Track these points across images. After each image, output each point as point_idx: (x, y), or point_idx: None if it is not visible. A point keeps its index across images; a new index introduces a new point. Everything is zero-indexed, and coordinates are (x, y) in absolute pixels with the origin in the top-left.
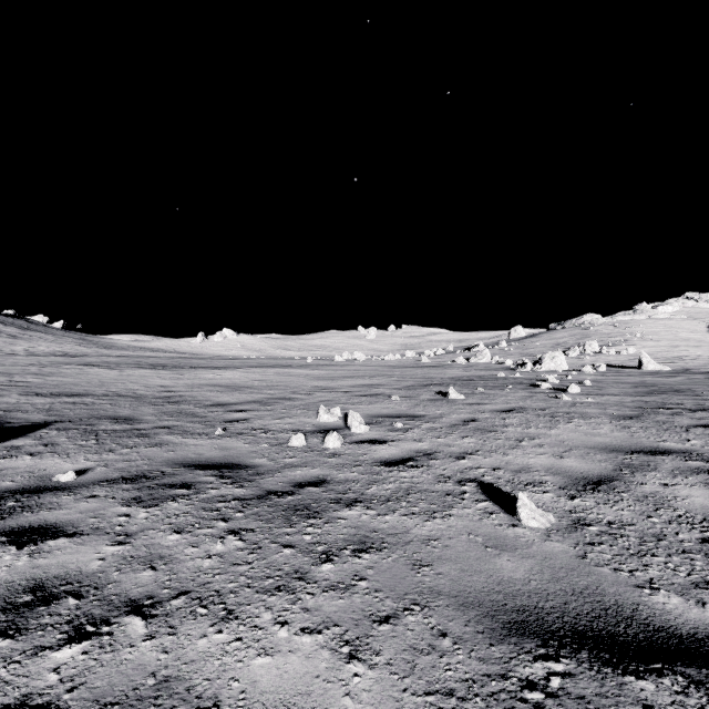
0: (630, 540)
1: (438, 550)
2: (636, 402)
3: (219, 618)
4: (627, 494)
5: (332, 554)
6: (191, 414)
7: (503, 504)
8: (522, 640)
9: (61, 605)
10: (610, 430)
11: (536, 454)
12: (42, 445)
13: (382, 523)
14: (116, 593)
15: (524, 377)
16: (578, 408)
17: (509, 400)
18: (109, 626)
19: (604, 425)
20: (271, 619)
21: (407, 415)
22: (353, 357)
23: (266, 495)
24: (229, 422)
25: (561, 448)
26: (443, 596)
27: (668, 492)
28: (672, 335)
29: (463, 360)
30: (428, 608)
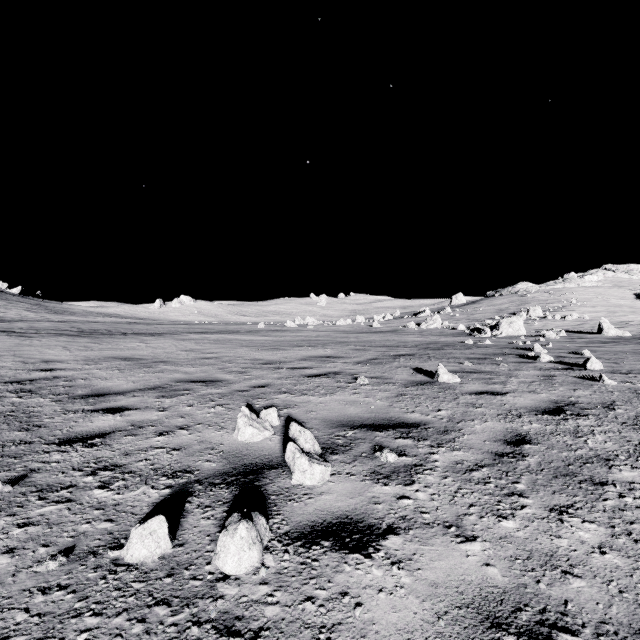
0: None
1: None
2: None
3: None
4: None
5: None
6: (20, 420)
7: None
8: None
9: None
10: None
11: None
12: None
13: None
14: None
15: (496, 344)
16: None
17: (528, 384)
18: None
19: None
20: None
21: (393, 423)
22: (306, 322)
23: None
24: (67, 443)
25: None
26: None
27: None
28: (605, 301)
29: (414, 325)
30: None
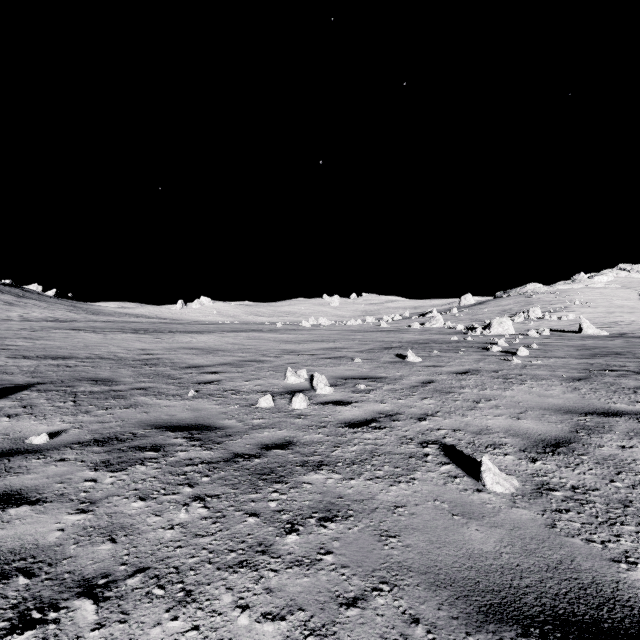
0: (597, 506)
1: (404, 518)
2: (582, 364)
3: (176, 601)
4: (587, 457)
5: (298, 523)
6: (166, 376)
7: (466, 467)
8: (500, 628)
9: (10, 585)
10: (562, 391)
11: (494, 416)
12: (21, 407)
13: (348, 488)
14: (70, 570)
15: (475, 340)
16: (529, 370)
17: (463, 362)
18: (56, 612)
19: (555, 387)
20: (232, 602)
21: (369, 377)
22: (319, 322)
23: (233, 458)
24: (202, 384)
25: (516, 409)
26: (413, 573)
27: (627, 455)
28: (608, 302)
29: (418, 325)
30: (397, 588)
